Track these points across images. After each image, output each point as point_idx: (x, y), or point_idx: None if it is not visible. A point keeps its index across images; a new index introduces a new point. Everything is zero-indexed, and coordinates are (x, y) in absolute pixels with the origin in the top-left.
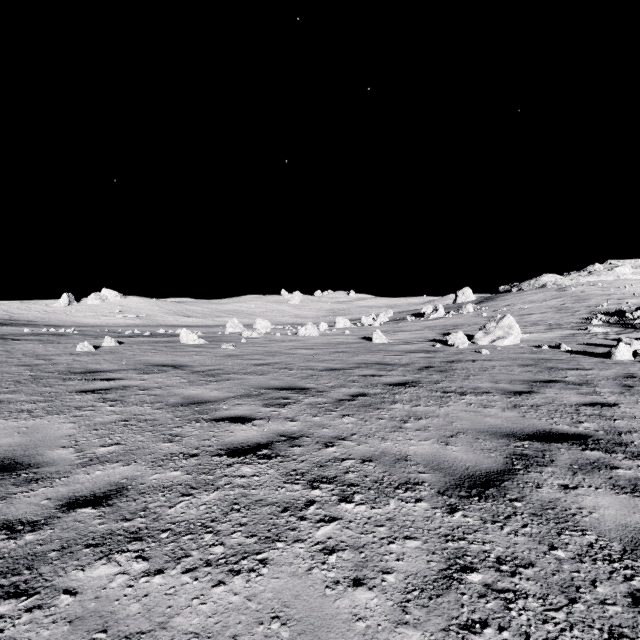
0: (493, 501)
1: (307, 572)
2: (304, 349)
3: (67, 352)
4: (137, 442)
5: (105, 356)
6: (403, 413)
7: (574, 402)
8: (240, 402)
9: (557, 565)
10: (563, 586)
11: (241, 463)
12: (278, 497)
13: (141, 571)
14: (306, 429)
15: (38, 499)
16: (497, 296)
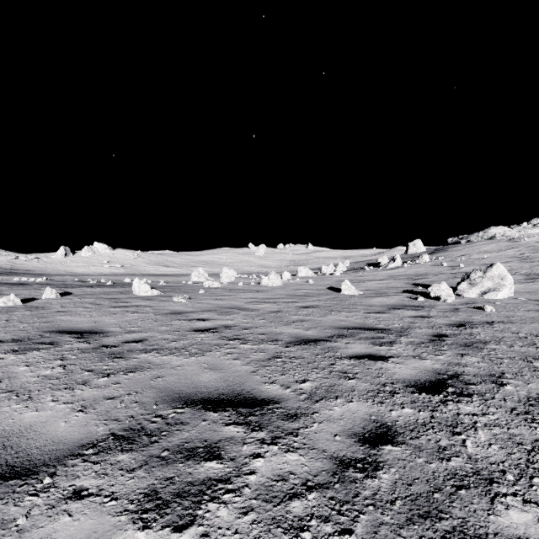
0: None
1: None
2: (266, 303)
3: None
4: None
5: (17, 314)
6: None
7: None
8: (89, 479)
9: None
10: None
11: None
12: None
13: None
14: None
15: None
16: (447, 247)
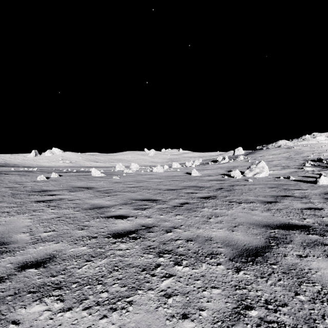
0: (260, 265)
1: (155, 309)
2: (156, 179)
3: (32, 180)
4: (64, 230)
5: (52, 182)
6: (208, 213)
7: (300, 207)
8: (121, 207)
9: (301, 305)
10: (306, 319)
11: (120, 242)
12: (140, 262)
13: (59, 309)
14: (156, 222)
15: (5, 263)
16: (255, 151)
